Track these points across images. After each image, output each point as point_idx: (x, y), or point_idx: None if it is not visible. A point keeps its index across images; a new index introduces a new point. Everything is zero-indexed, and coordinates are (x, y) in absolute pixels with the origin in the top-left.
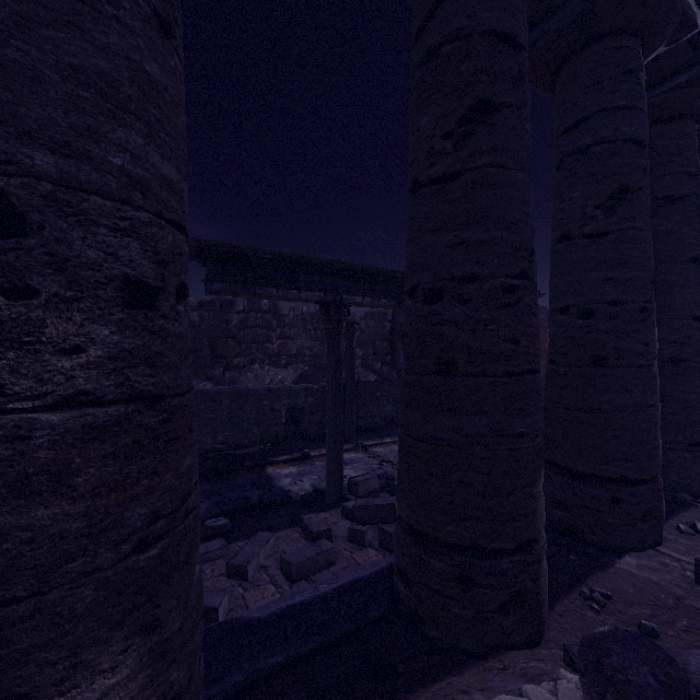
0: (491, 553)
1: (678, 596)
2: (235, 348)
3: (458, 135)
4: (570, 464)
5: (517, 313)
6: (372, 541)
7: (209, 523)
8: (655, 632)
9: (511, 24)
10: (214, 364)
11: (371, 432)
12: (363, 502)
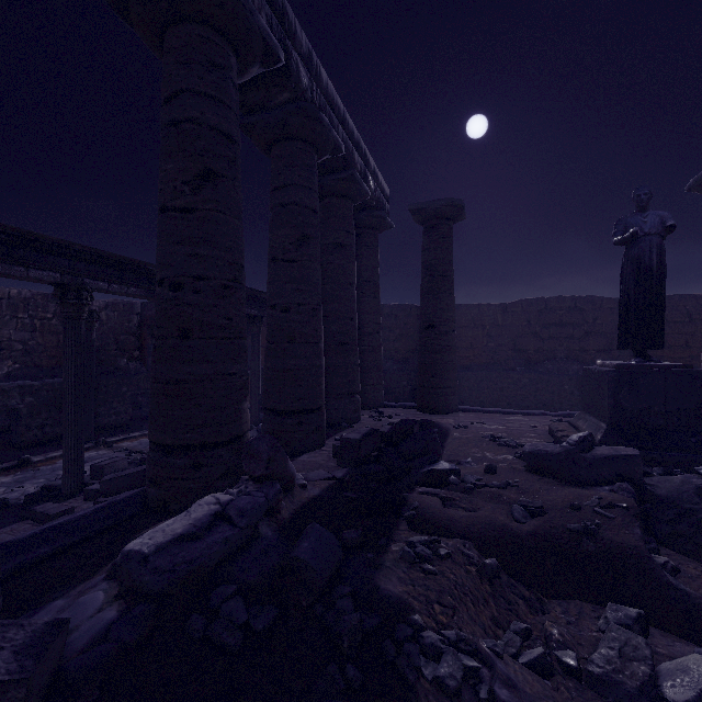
0: (215, 448)
1: (322, 463)
2: None
3: (194, 185)
4: (276, 406)
5: (231, 302)
6: None
7: None
8: None
9: (228, 128)
10: None
11: (115, 430)
12: (112, 476)
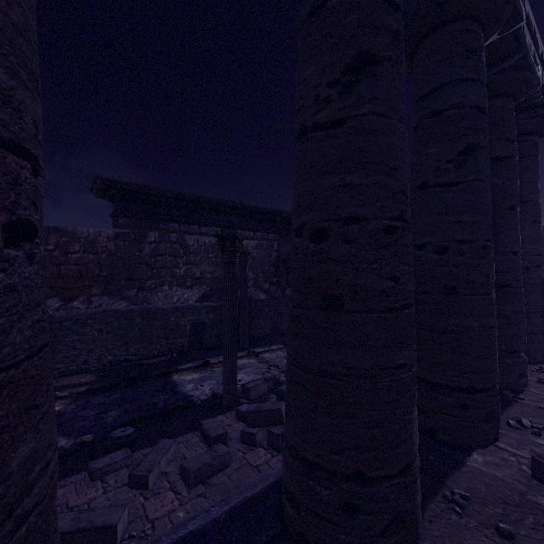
0: (374, 478)
1: (521, 492)
2: (147, 272)
3: (343, 83)
4: (427, 376)
5: (397, 252)
6: (262, 441)
7: (116, 433)
8: (511, 535)
9: None
10: (129, 286)
11: (261, 341)
12: (254, 407)
